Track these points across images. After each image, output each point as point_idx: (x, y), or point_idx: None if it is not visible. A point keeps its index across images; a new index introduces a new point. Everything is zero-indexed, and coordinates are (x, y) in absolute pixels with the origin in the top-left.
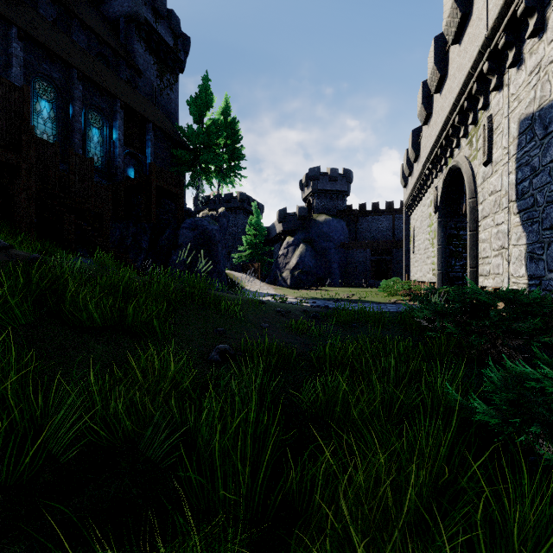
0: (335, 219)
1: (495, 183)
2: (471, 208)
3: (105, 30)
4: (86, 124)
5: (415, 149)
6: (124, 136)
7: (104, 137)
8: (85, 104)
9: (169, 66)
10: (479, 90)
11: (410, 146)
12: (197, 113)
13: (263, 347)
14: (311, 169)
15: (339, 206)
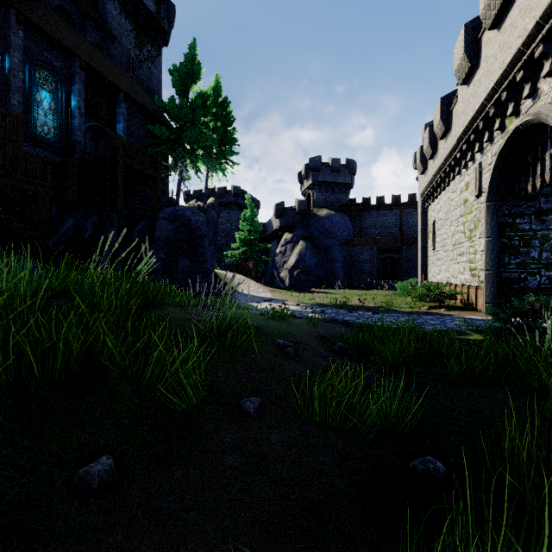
0: (338, 214)
1: None
2: None
3: None
4: (32, 84)
5: (444, 120)
6: (87, 105)
7: (59, 104)
8: (29, 58)
9: (151, 36)
10: None
11: (438, 118)
12: (179, 83)
13: (238, 550)
14: (311, 159)
15: (341, 199)
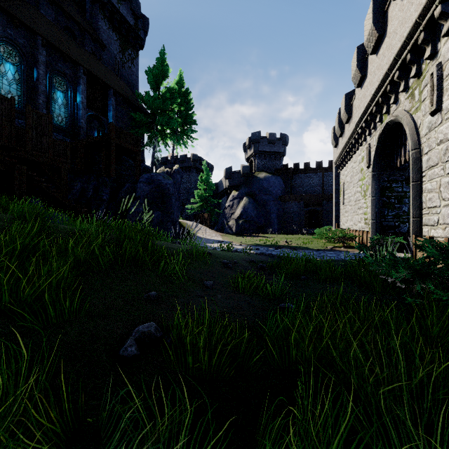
0: (273, 176)
1: (446, 131)
2: (414, 159)
3: (72, 8)
4: (51, 87)
5: (347, 111)
6: (87, 99)
7: (69, 100)
8: (49, 69)
9: (131, 43)
10: (426, 39)
11: (343, 108)
12: (153, 81)
13: (205, 318)
14: (253, 134)
15: (276, 165)
